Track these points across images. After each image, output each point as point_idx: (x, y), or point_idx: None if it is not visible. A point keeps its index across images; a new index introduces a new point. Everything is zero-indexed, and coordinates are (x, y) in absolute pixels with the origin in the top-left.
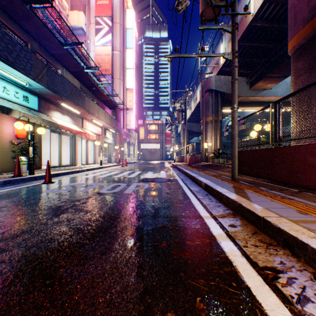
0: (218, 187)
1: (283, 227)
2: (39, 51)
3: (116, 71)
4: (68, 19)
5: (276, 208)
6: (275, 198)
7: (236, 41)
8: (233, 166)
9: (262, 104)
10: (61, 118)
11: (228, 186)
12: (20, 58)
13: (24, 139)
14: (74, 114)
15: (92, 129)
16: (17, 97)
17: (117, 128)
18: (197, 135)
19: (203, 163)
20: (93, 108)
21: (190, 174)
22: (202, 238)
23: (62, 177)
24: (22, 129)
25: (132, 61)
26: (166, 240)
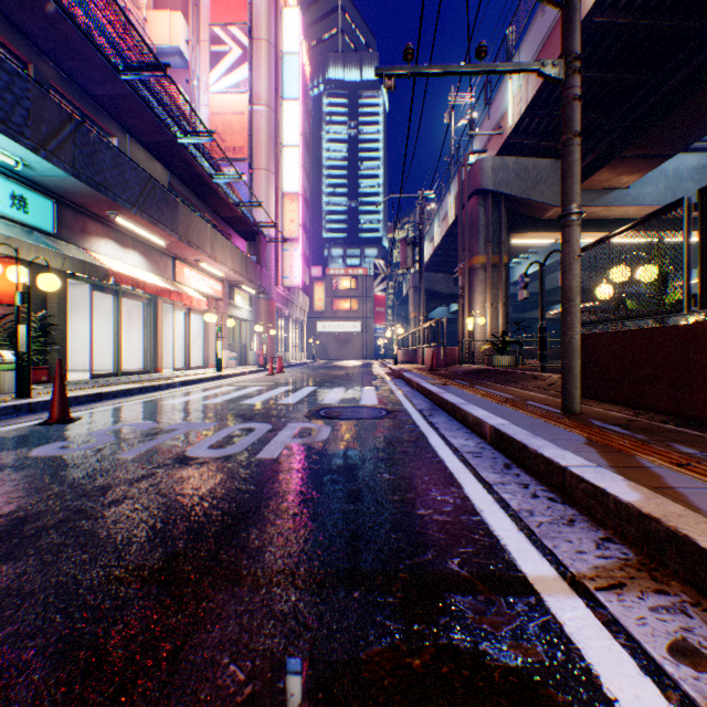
0: (547, 446)
1: None
2: (58, 86)
3: (260, 153)
4: (147, 28)
5: None
6: None
7: (576, 27)
8: (567, 377)
9: (605, 225)
10: (119, 256)
11: (573, 440)
12: None
13: (15, 306)
14: (152, 248)
15: (198, 285)
16: None
17: (261, 284)
18: (447, 301)
19: (466, 367)
20: (199, 234)
21: (443, 395)
22: None
23: (109, 405)
24: (9, 279)
25: (295, 129)
26: None
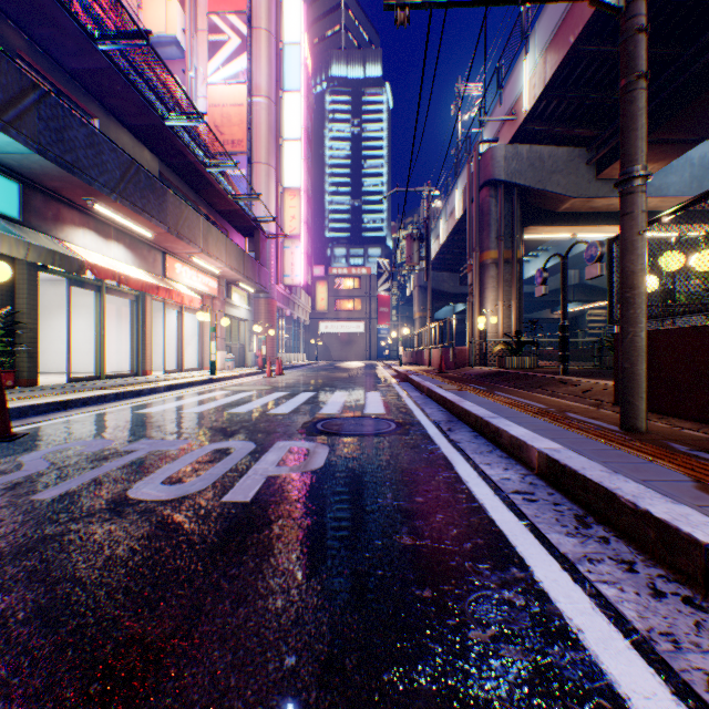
0: (647, 495)
1: None
2: (27, 57)
3: (260, 146)
4: (142, 15)
5: None
6: None
7: None
8: (629, 386)
9: None
10: (100, 248)
11: (676, 481)
12: None
13: None
14: (139, 241)
15: (191, 282)
16: None
17: (260, 282)
18: (453, 301)
19: (478, 369)
20: (190, 226)
21: (462, 405)
22: None
23: (74, 415)
24: None
25: (297, 122)
26: None
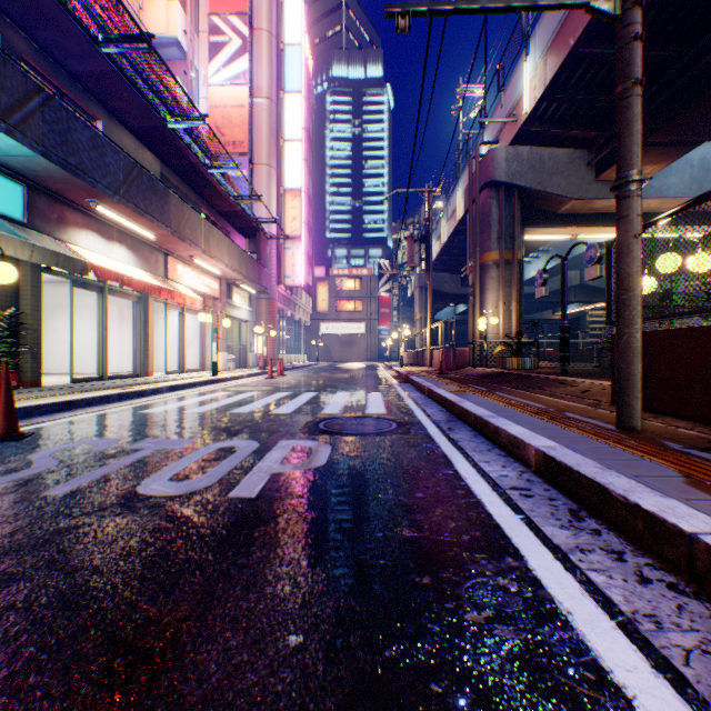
0: (637, 489)
1: None
2: (31, 60)
3: (261, 147)
4: (143, 16)
5: None
6: None
7: None
8: (625, 386)
9: None
10: (103, 250)
11: (666, 477)
12: None
13: None
14: (141, 242)
15: (193, 283)
16: None
17: (261, 283)
18: (454, 302)
19: (479, 370)
20: (192, 228)
21: (462, 405)
22: None
23: (78, 415)
24: None
25: (298, 123)
26: None
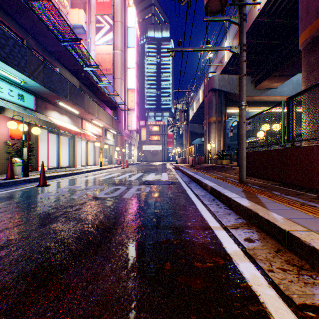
0: (227, 192)
1: (318, 246)
2: (35, 48)
3: (117, 71)
4: (68, 17)
5: (299, 218)
6: (294, 205)
7: (244, 34)
8: (241, 168)
9: (267, 104)
10: (60, 118)
11: (238, 190)
12: (14, 53)
13: (19, 139)
14: (73, 114)
15: (92, 130)
16: (11, 95)
17: (118, 129)
18: (200, 136)
19: (207, 165)
20: (92, 108)
21: (194, 176)
22: (215, 257)
23: (59, 180)
24: (17, 129)
25: (133, 60)
26: (170, 261)
